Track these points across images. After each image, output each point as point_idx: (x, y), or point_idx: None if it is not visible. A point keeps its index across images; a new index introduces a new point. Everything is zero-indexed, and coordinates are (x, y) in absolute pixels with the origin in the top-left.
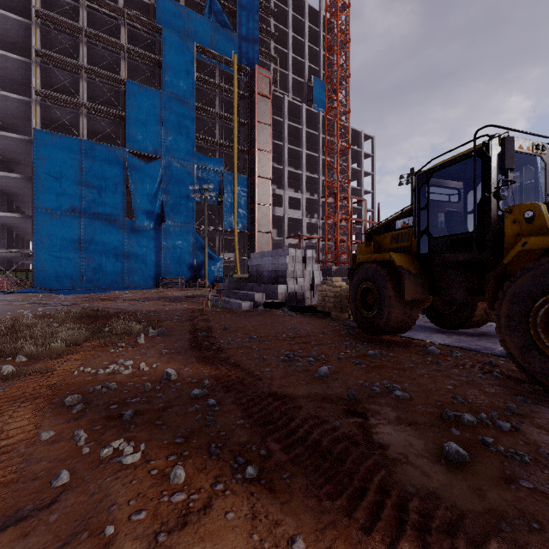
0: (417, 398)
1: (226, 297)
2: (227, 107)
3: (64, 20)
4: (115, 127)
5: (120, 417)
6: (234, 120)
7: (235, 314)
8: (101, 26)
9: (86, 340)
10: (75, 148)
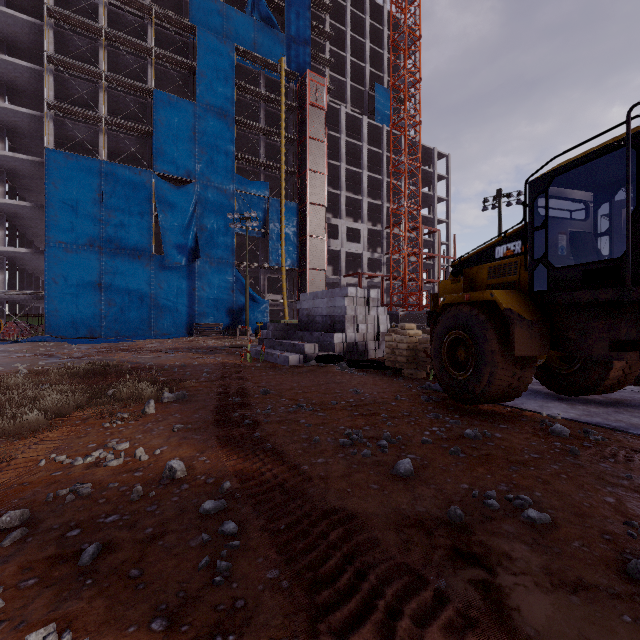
0: (565, 523)
1: (270, 348)
2: (273, 121)
3: (81, 19)
4: (141, 146)
5: (75, 557)
6: (281, 136)
7: (280, 370)
8: (125, 26)
9: (78, 407)
10: (94, 171)
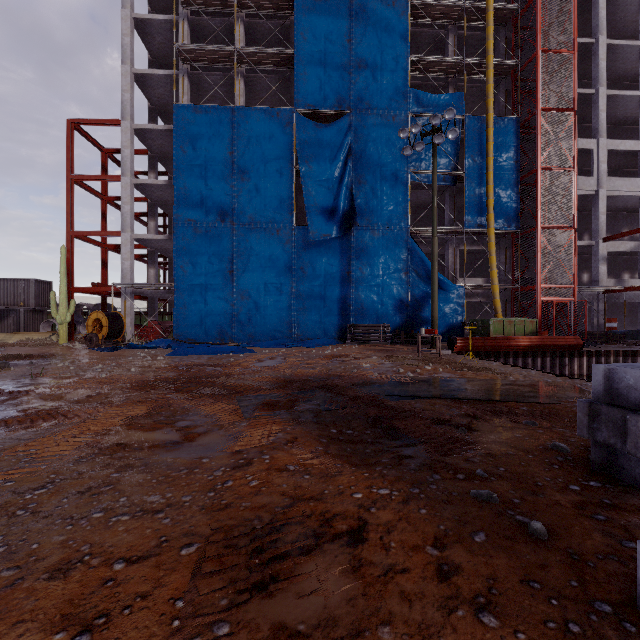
0: None
1: None
2: None
3: None
4: (283, 87)
5: None
6: (487, 7)
7: None
8: None
9: None
10: (225, 123)
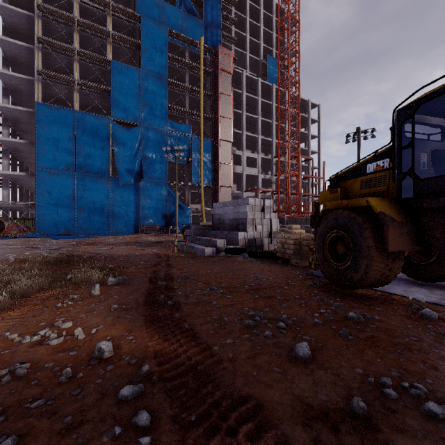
0: None
1: (192, 242)
2: (195, 82)
3: (60, 11)
4: (102, 100)
5: None
6: (201, 92)
7: (198, 259)
8: (91, 17)
9: (41, 289)
10: (70, 118)
